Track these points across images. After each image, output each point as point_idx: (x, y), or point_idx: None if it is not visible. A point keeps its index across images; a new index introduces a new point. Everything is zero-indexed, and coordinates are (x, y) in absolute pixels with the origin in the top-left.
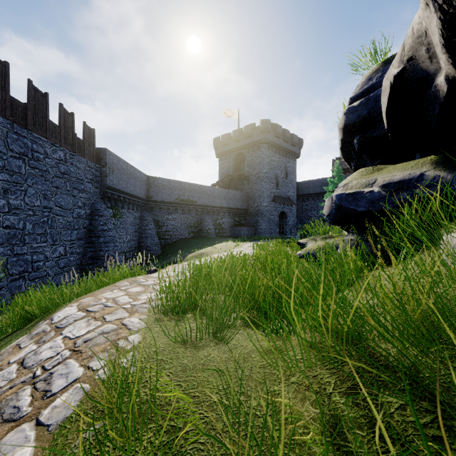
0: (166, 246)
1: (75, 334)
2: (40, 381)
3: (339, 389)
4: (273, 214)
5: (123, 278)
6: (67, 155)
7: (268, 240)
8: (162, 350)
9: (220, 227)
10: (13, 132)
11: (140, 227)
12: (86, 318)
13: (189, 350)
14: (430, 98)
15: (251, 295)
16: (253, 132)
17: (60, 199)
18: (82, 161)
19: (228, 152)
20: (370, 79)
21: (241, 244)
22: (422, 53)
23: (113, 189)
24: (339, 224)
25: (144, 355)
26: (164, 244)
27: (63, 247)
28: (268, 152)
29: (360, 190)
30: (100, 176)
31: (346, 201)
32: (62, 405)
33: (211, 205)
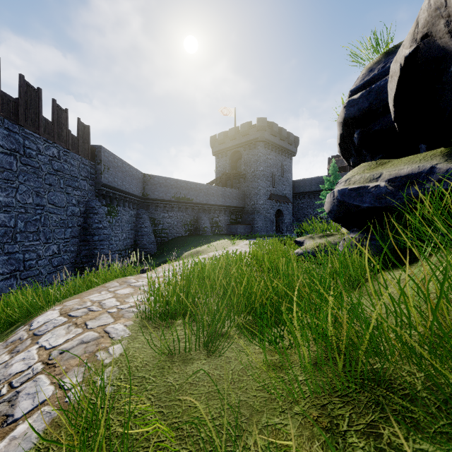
0: (162, 244)
1: (52, 343)
2: (3, 402)
3: (356, 426)
4: (270, 212)
5: (114, 278)
6: (60, 152)
7: (265, 238)
8: (145, 365)
9: (216, 225)
10: (4, 128)
11: (136, 225)
12: (67, 325)
13: (176, 365)
14: (447, 80)
15: (247, 299)
16: (249, 131)
17: (54, 197)
18: (76, 158)
19: (224, 150)
20: (371, 70)
21: (237, 242)
22: (440, 27)
23: (108, 186)
24: (341, 222)
25: (125, 371)
26: (161, 242)
27: (57, 245)
28: (264, 150)
29: (365, 185)
30: (95, 173)
31: (349, 196)
32: (22, 435)
33: (207, 203)
